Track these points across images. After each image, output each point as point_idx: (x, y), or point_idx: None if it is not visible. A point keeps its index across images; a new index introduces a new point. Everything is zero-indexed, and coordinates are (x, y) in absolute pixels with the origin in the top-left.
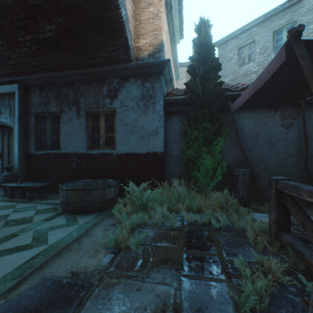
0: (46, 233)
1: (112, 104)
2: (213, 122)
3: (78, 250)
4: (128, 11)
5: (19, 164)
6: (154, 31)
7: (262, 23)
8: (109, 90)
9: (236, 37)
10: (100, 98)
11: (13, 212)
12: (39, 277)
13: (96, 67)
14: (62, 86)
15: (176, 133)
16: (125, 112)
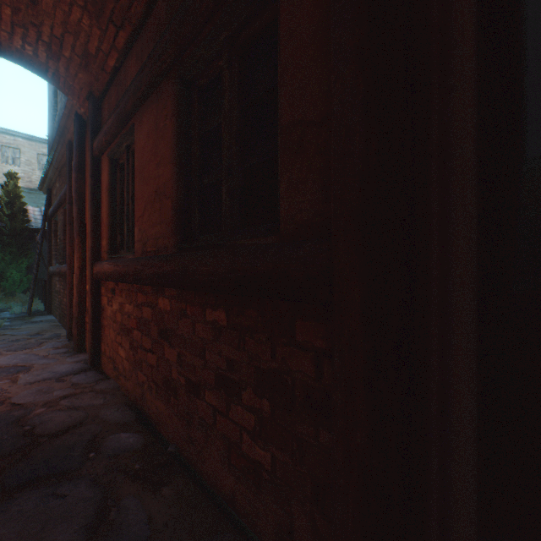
0: None
1: None
2: (23, 247)
3: None
4: None
5: None
6: None
7: None
8: None
9: None
10: None
11: None
12: None
13: None
14: None
15: None
16: None
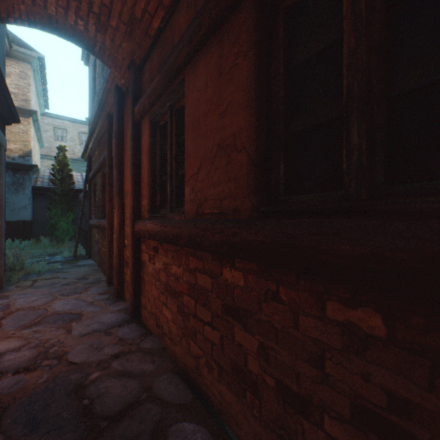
0: None
1: None
2: (69, 204)
3: None
4: None
5: None
6: (24, 141)
7: None
8: None
9: None
10: None
11: None
12: None
13: None
14: None
15: (43, 208)
16: None
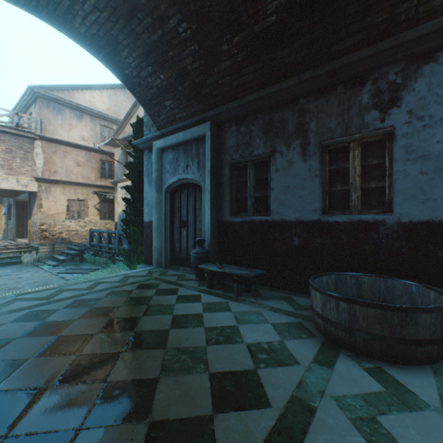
0: (375, 422)
1: (383, 121)
2: None
3: None
4: None
5: (211, 237)
6: None
7: None
8: (375, 93)
9: None
10: (351, 115)
11: (239, 323)
12: None
13: (350, 54)
14: (273, 110)
15: None
16: (423, 132)
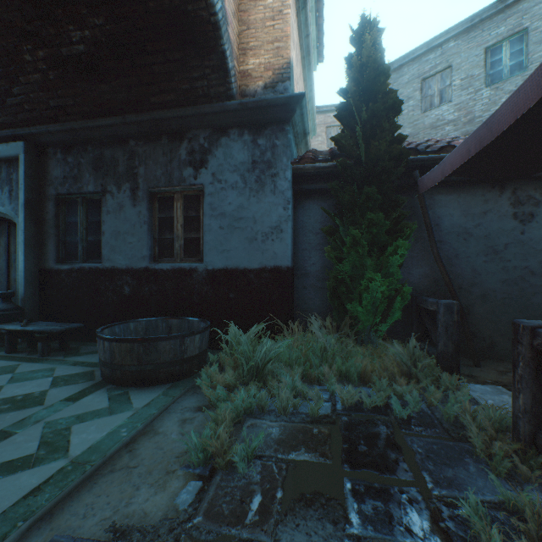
0: (67, 429)
1: (196, 179)
2: (386, 212)
3: (130, 469)
4: (226, 3)
5: (27, 289)
6: (274, 41)
7: (466, 34)
8: (191, 152)
9: (417, 59)
10: (174, 167)
11: (10, 383)
12: (45, 540)
13: (166, 110)
14: (104, 145)
15: (315, 232)
16: (222, 193)
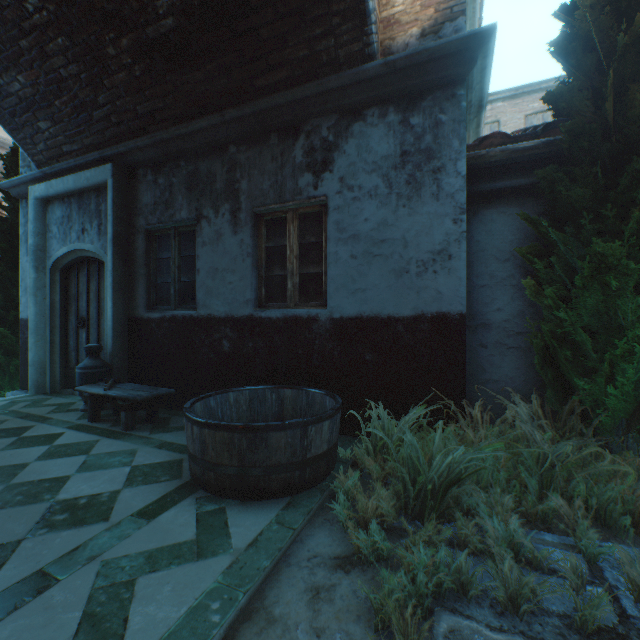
0: (129, 585)
1: (316, 188)
2: None
3: None
4: None
5: (115, 342)
6: None
7: None
8: (309, 150)
9: None
10: (285, 175)
11: (79, 472)
12: None
13: (276, 94)
14: (199, 157)
15: (502, 258)
16: (353, 205)
